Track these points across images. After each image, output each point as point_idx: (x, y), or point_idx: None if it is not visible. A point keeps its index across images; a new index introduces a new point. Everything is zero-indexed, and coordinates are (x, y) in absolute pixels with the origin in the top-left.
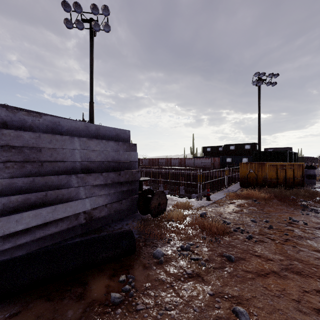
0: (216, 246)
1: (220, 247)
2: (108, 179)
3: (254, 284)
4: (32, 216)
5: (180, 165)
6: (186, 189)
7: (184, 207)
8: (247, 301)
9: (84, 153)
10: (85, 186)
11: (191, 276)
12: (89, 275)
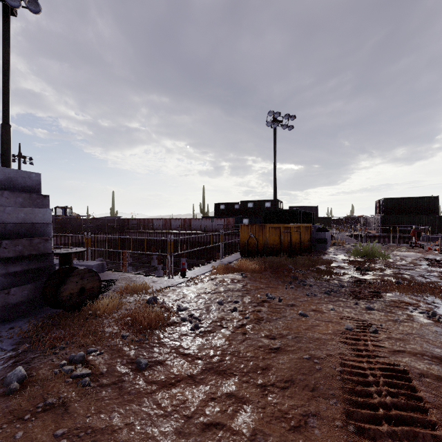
0: (134, 348)
1: (140, 349)
2: None
3: (146, 402)
4: None
5: (184, 229)
6: (189, 262)
7: (135, 290)
8: (111, 434)
9: None
10: None
11: (49, 408)
12: None
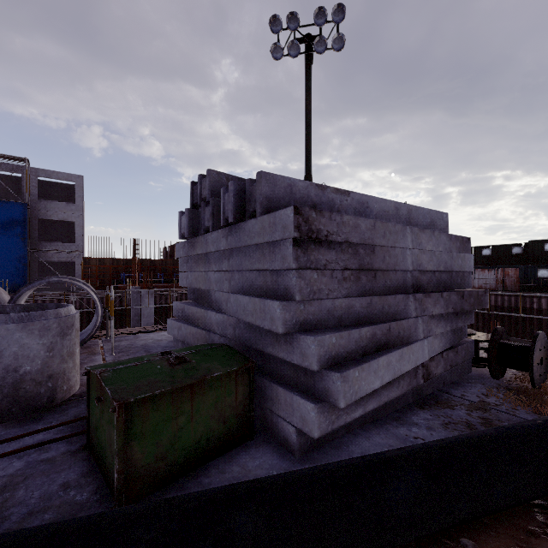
0: None
1: None
2: (449, 305)
3: None
4: (385, 365)
5: None
6: None
7: None
8: None
9: (415, 255)
10: (422, 316)
11: None
12: None
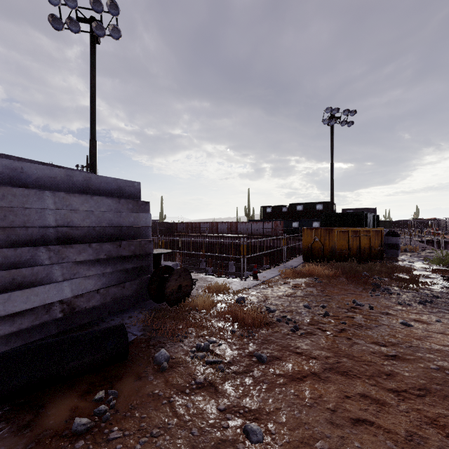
0: (247, 343)
1: (252, 344)
2: (101, 253)
3: (284, 392)
4: None
5: (230, 232)
6: (237, 265)
7: (218, 290)
8: (268, 415)
9: (62, 214)
10: (62, 263)
11: (201, 386)
12: (50, 394)
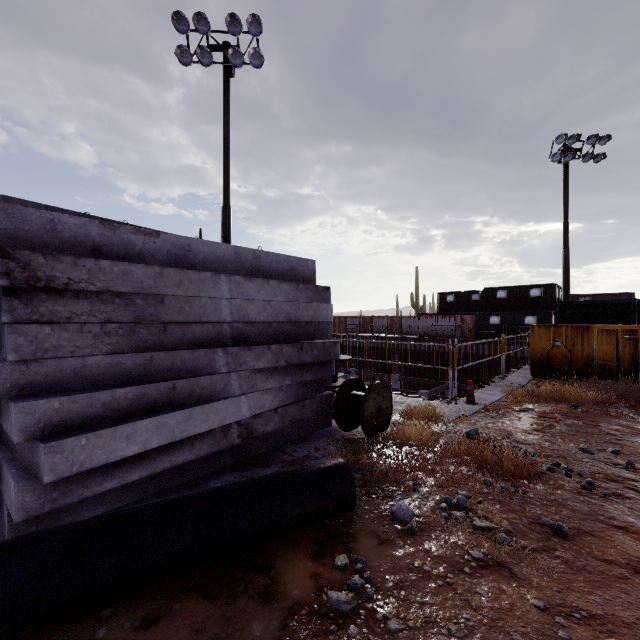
0: (519, 503)
1: (530, 505)
2: (281, 358)
3: (633, 592)
4: (152, 428)
5: (391, 331)
6: (404, 380)
7: (425, 416)
8: (629, 628)
9: (237, 305)
10: (240, 371)
11: (485, 565)
12: (271, 551)
